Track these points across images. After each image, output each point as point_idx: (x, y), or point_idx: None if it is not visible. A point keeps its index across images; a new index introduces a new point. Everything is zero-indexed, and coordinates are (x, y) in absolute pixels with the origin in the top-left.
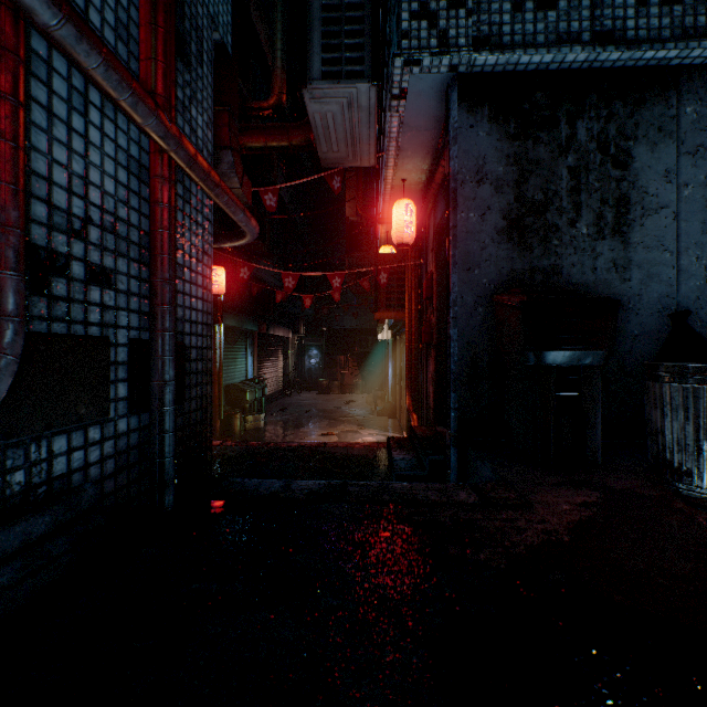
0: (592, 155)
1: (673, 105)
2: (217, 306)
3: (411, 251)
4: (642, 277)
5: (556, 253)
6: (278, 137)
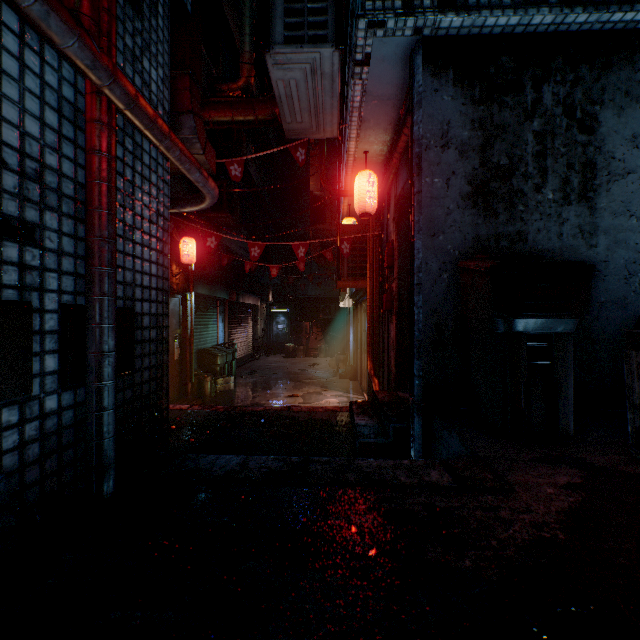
0: (558, 119)
1: (639, 69)
2: (188, 275)
3: (372, 222)
4: (608, 243)
5: (521, 219)
6: (245, 111)
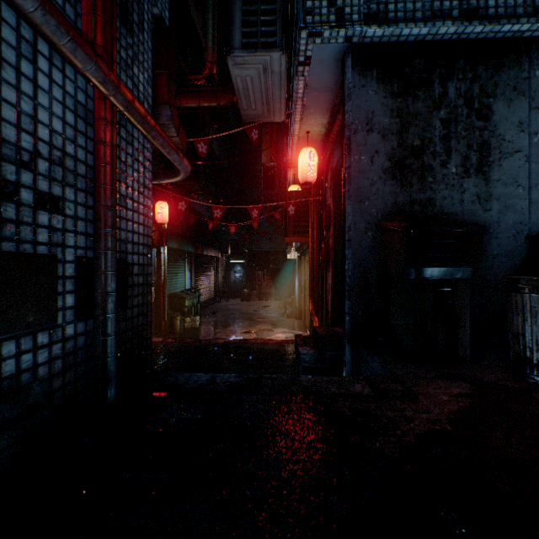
0: (460, 109)
1: (525, 69)
2: (162, 232)
3: (313, 189)
4: (500, 208)
5: (431, 188)
6: (209, 99)
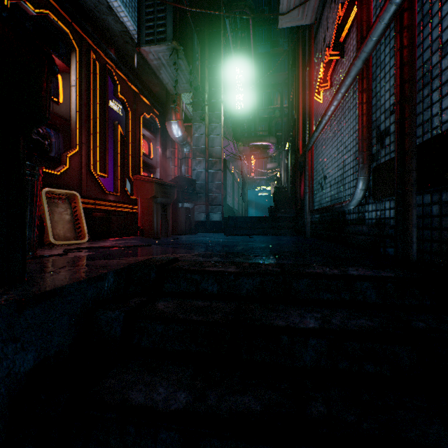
0: None
1: None
2: None
3: None
4: None
5: None
6: None
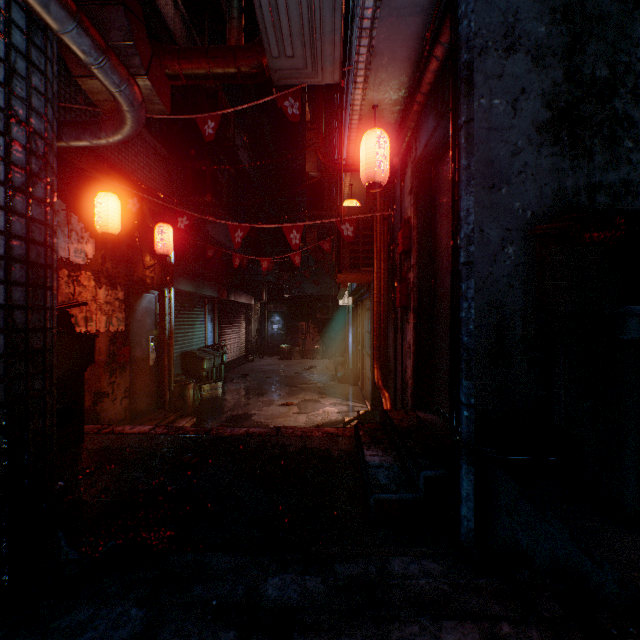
0: None
1: None
2: (166, 268)
3: (380, 201)
4: None
5: (629, 161)
6: (223, 61)
